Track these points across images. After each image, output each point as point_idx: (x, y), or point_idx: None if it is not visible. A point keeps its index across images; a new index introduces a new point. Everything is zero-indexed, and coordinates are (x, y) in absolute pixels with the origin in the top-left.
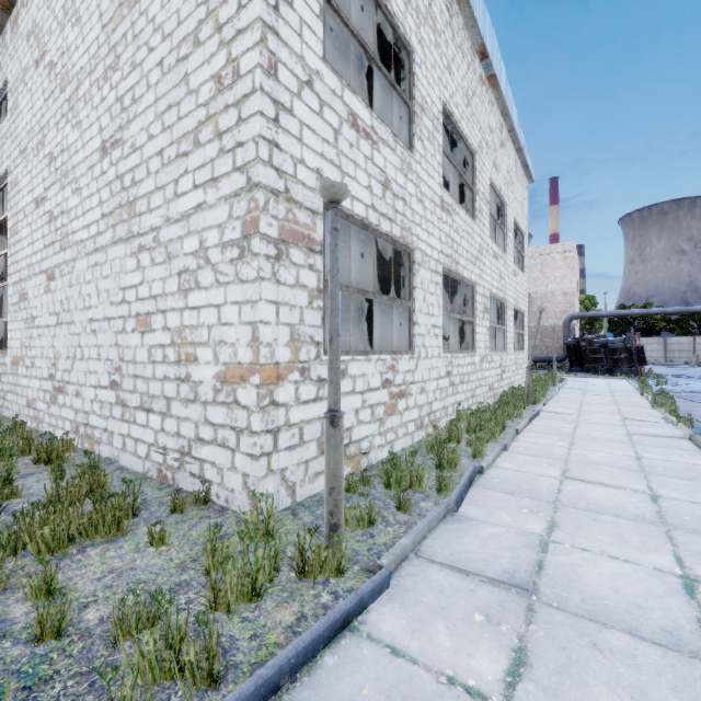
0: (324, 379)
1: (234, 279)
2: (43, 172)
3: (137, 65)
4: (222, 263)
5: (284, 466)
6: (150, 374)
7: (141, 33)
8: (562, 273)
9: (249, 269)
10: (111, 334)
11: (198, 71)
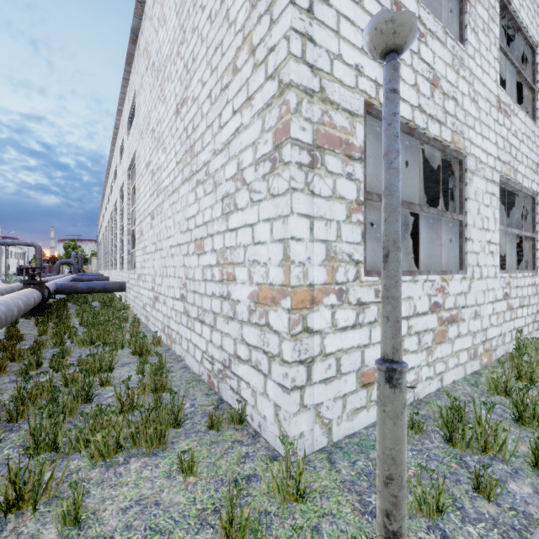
0: (364, 303)
1: (266, 195)
2: (149, 144)
3: (195, 29)
4: (256, 181)
5: (318, 400)
6: (203, 290)
7: None
8: None
9: (280, 182)
10: (181, 257)
11: (236, 0)
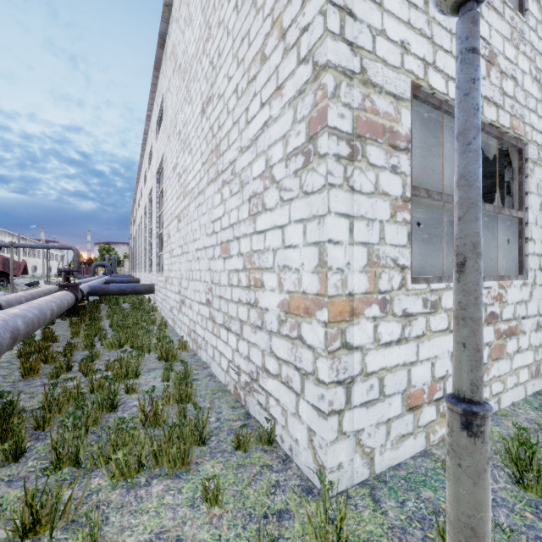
0: (411, 314)
1: (298, 193)
2: (176, 146)
3: (221, 22)
4: (286, 178)
5: (359, 426)
6: (229, 296)
7: None
8: None
9: (314, 177)
10: (206, 260)
11: None
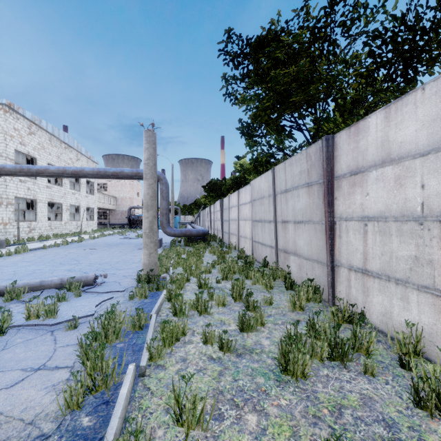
0: (15, 225)
1: None
2: None
3: None
4: None
5: (7, 237)
6: None
7: None
8: (129, 190)
9: (1, 209)
10: None
11: None
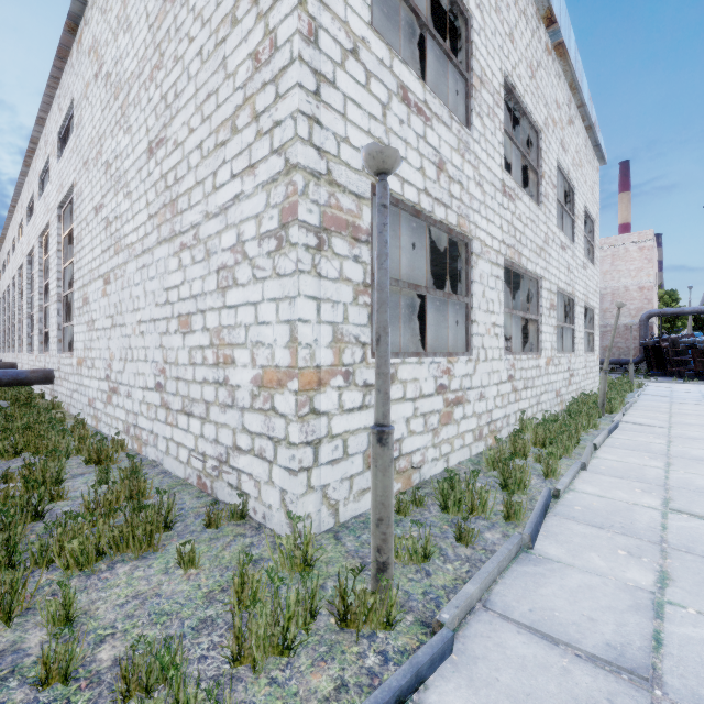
0: (371, 384)
1: (272, 274)
2: (101, 180)
3: (179, 58)
4: (260, 256)
5: (325, 482)
6: (191, 376)
7: (183, 25)
8: (637, 265)
9: (286, 262)
10: (156, 336)
11: (236, 52)
